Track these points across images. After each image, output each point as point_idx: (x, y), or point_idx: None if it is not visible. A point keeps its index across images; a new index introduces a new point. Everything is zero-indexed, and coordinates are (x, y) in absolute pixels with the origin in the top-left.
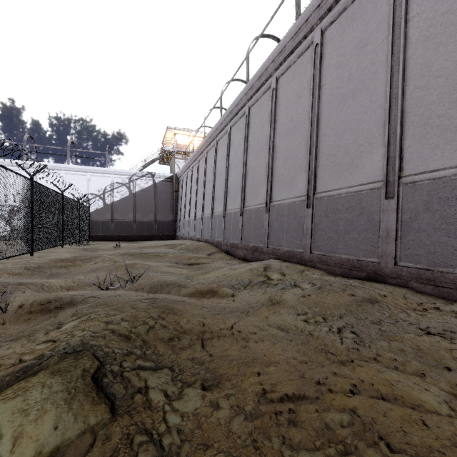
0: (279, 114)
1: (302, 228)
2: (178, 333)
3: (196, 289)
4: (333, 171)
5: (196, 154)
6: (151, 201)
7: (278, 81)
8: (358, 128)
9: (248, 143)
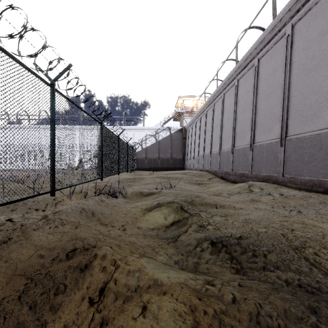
0: (260, 83)
1: (277, 160)
2: (205, 203)
3: (207, 192)
4: (300, 120)
5: (199, 113)
6: (168, 145)
7: (259, 61)
8: (319, 91)
9: (237, 104)
